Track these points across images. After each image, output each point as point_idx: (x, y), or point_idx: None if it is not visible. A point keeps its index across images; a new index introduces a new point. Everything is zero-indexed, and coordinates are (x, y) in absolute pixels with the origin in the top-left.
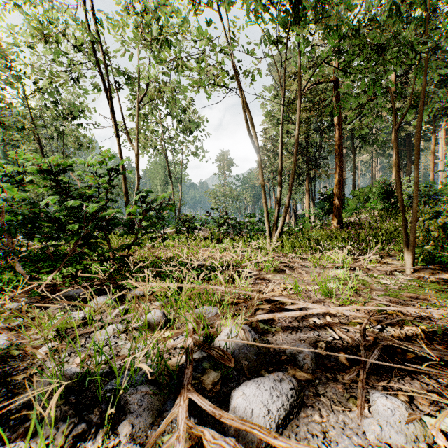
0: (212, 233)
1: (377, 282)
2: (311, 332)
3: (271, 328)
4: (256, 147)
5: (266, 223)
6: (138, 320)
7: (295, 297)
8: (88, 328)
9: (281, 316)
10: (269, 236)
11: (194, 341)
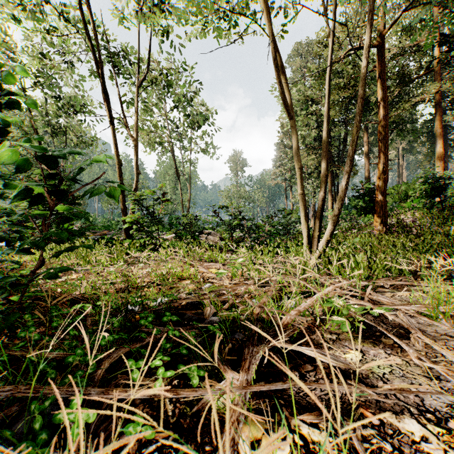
0: (223, 238)
1: None
2: None
3: None
4: (288, 108)
5: (303, 226)
6: None
7: None
8: None
9: None
10: (308, 247)
11: None
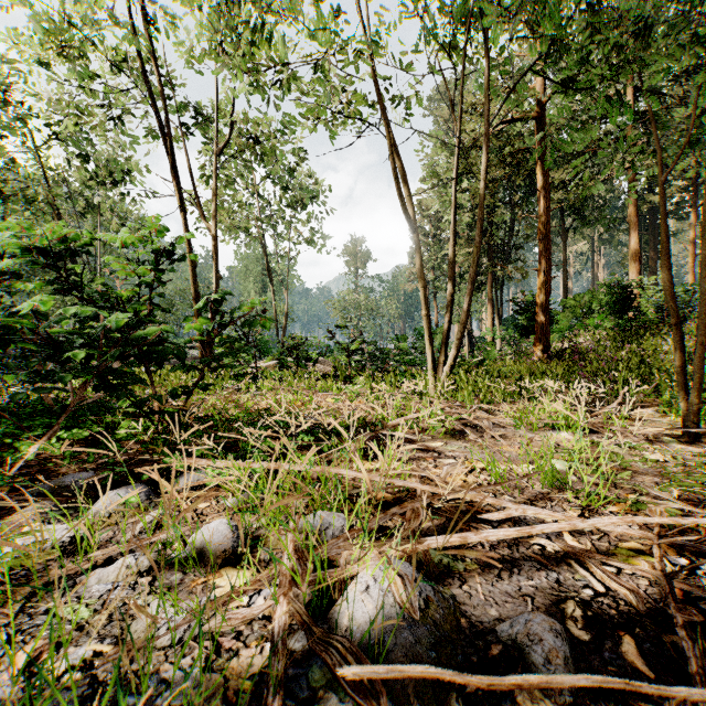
0: (337, 367)
1: (638, 457)
2: (542, 575)
3: (457, 563)
4: (411, 221)
5: (427, 350)
6: (180, 549)
7: (492, 487)
8: (79, 562)
9: (478, 538)
10: (433, 373)
11: (291, 610)
